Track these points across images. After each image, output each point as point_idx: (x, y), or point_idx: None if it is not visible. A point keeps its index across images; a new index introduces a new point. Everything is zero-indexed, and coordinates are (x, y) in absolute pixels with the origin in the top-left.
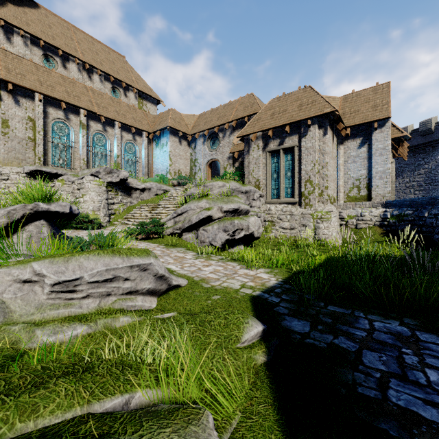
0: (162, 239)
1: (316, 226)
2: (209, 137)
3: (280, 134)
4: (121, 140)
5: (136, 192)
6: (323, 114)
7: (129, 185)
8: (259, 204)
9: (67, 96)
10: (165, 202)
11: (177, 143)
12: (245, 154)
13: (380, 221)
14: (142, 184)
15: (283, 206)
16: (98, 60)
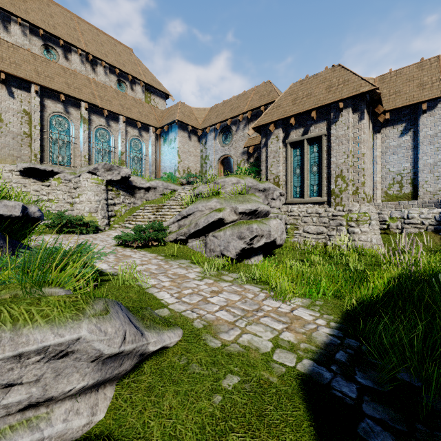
0: (163, 246)
1: (350, 230)
2: (221, 131)
3: (304, 121)
4: (126, 136)
5: (140, 191)
6: (359, 95)
7: (132, 184)
8: (279, 204)
9: (67, 88)
10: (172, 203)
11: (186, 139)
12: (262, 147)
13: (435, 224)
14: (146, 183)
15: (308, 206)
16: (103, 51)
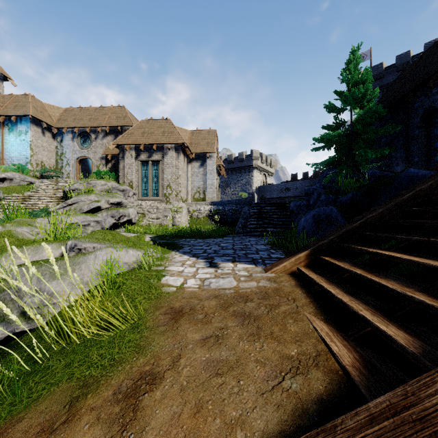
0: None
1: (174, 216)
2: (79, 135)
3: (149, 149)
4: None
5: None
6: (178, 143)
7: None
8: (133, 200)
9: None
10: (34, 194)
11: (40, 134)
12: (120, 159)
13: (208, 213)
14: (2, 174)
15: (151, 202)
16: None
